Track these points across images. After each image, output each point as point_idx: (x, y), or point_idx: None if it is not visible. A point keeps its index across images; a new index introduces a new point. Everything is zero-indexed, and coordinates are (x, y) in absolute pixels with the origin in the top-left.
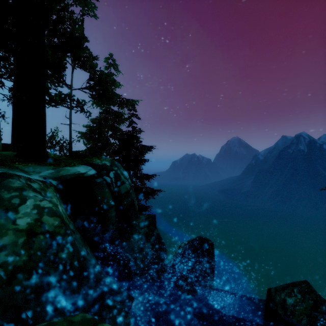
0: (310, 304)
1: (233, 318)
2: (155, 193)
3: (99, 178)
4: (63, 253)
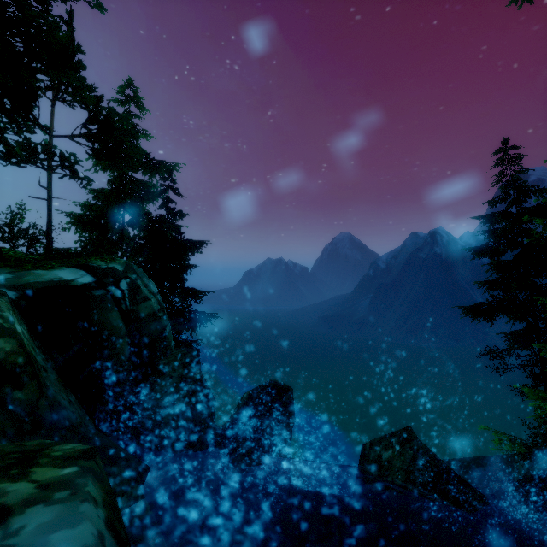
0: (410, 456)
1: (314, 494)
2: (208, 319)
3: (99, 289)
4: (21, 392)
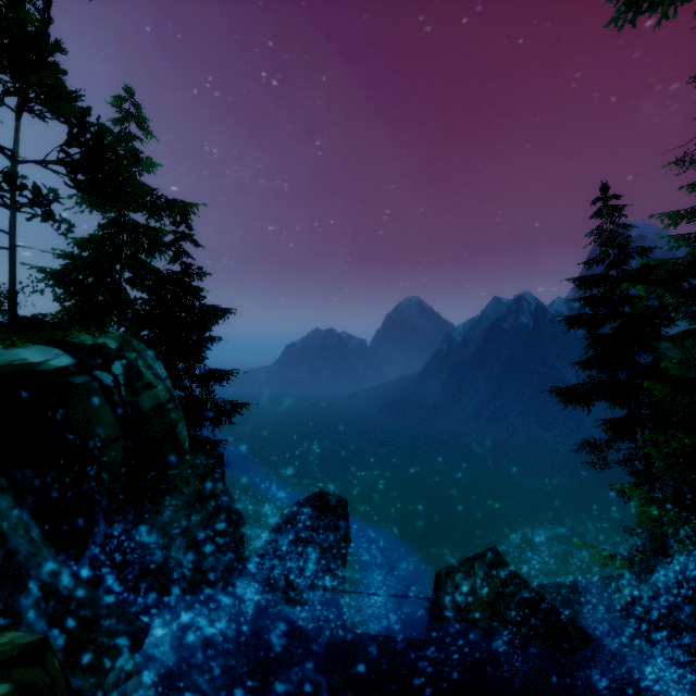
0: (496, 585)
1: (375, 639)
2: (236, 410)
3: (82, 375)
4: None
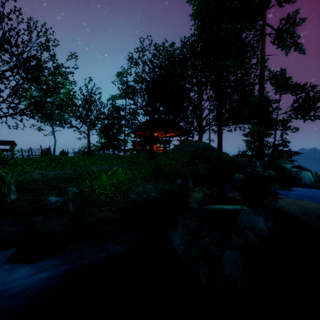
0: None
1: None
2: None
3: None
4: None
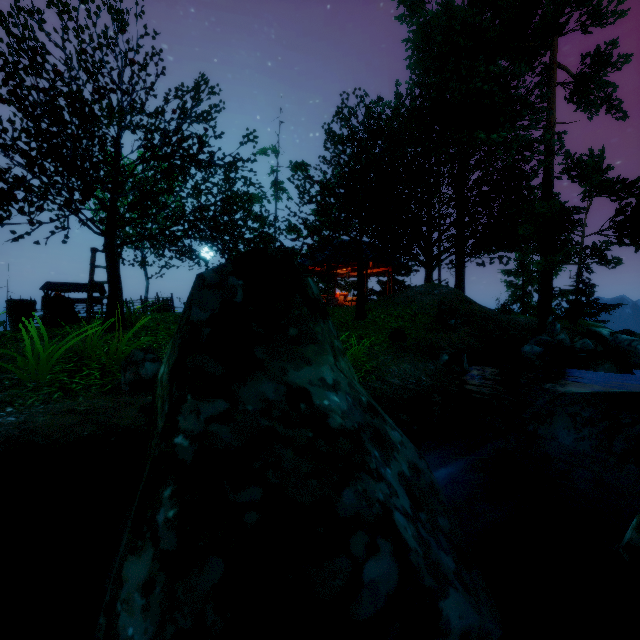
0: None
1: None
2: None
3: None
4: None
